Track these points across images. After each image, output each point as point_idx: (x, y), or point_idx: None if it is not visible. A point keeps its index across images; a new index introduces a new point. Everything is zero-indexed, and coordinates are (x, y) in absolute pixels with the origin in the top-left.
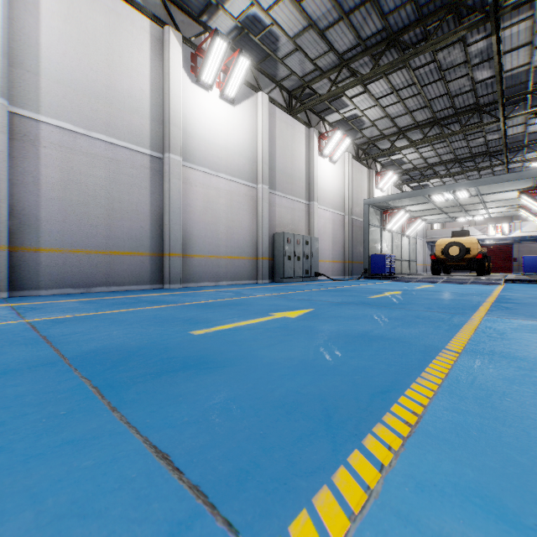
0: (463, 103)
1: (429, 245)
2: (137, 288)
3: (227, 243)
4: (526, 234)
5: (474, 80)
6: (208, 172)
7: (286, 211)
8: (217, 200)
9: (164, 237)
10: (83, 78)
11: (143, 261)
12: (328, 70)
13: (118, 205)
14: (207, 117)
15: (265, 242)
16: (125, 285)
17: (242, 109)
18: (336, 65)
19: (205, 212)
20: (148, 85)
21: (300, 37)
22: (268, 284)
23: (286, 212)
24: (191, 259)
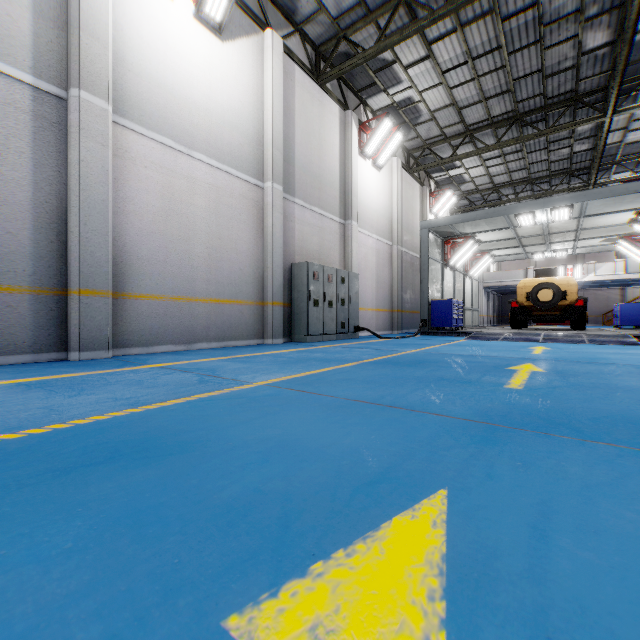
0: (557, 89)
1: (485, 291)
2: None
3: (210, 276)
4: (602, 278)
5: (581, 50)
6: (171, 145)
7: (311, 231)
8: (190, 199)
9: (68, 258)
10: None
11: (15, 304)
12: (377, 9)
13: None
14: (169, 45)
15: (277, 276)
16: None
17: (237, 51)
18: (389, 0)
19: (164, 218)
20: None
21: None
22: (282, 347)
23: (311, 233)
24: (135, 303)
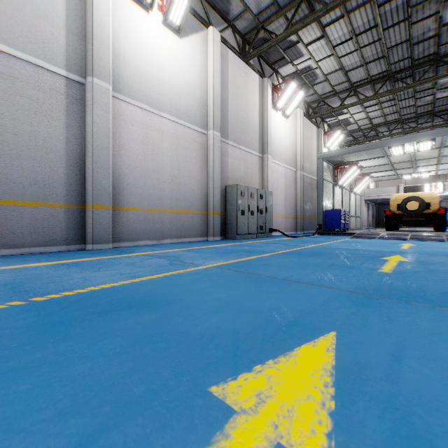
0: (422, 53)
1: (366, 203)
2: (45, 250)
3: (172, 195)
4: None
5: (440, 23)
6: (148, 109)
7: (239, 163)
8: (160, 144)
9: (86, 184)
10: None
11: (55, 214)
12: (285, 7)
13: (14, 138)
14: (147, 43)
15: (216, 194)
16: (25, 247)
17: (189, 43)
18: None
19: (143, 157)
20: None
21: None
22: (220, 242)
23: (239, 164)
24: (126, 213)
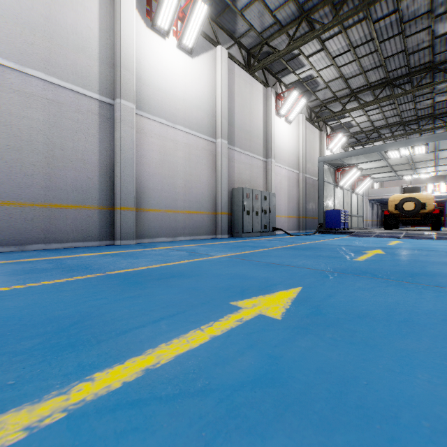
0: (418, 61)
1: (370, 202)
2: (83, 244)
3: (185, 197)
4: None
5: (433, 35)
6: (165, 123)
7: (245, 167)
8: (175, 153)
9: (114, 190)
10: (15, 5)
11: (91, 215)
12: (287, 25)
13: (60, 153)
14: (164, 65)
15: (224, 196)
16: (68, 242)
17: (200, 62)
18: (295, 19)
19: (161, 165)
20: (96, 23)
21: None
22: (227, 240)
23: (245, 168)
24: (146, 214)
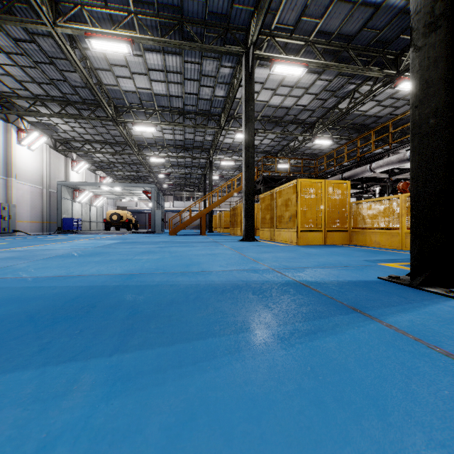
0: (120, 140)
1: None
2: None
3: None
4: (166, 209)
5: (121, 133)
6: None
7: None
8: None
9: None
10: None
11: None
12: (25, 97)
13: None
14: None
15: None
16: None
17: None
18: (32, 97)
19: None
20: None
21: (1, 75)
22: None
23: None
24: None
